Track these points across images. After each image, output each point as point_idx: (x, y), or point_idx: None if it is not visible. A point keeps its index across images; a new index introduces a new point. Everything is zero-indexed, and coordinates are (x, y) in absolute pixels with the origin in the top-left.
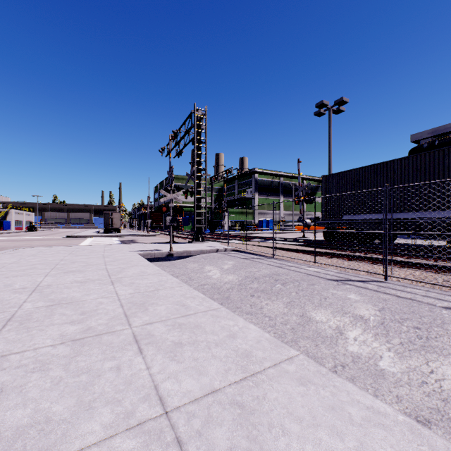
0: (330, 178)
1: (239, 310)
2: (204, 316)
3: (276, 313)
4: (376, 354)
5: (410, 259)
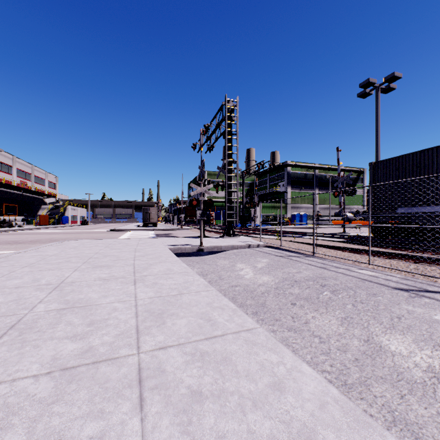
0: (379, 165)
1: (279, 323)
2: (234, 341)
3: (328, 332)
4: None
5: None
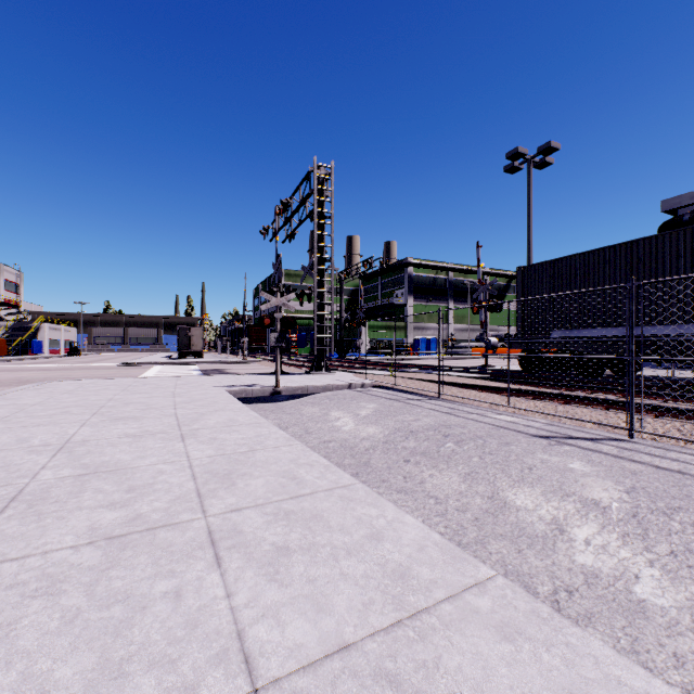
0: (530, 271)
1: (386, 485)
2: (327, 499)
3: (447, 491)
4: (628, 572)
5: (668, 403)
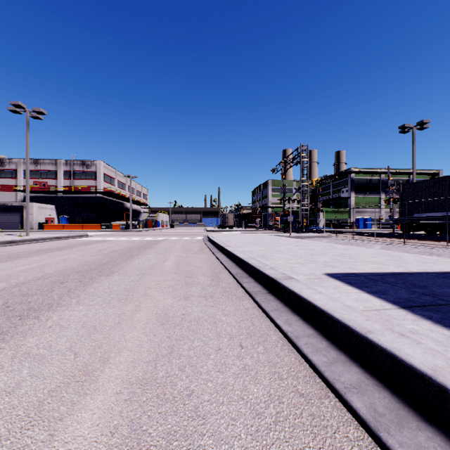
0: (404, 187)
1: None
2: (319, 243)
3: None
4: None
5: None
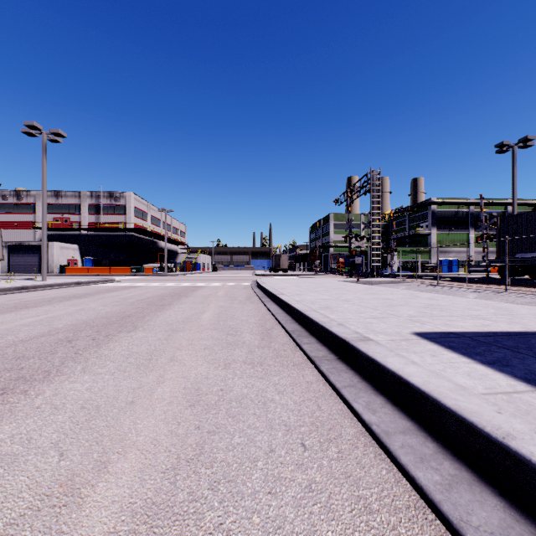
0: (503, 220)
1: None
2: (397, 290)
3: None
4: None
5: None
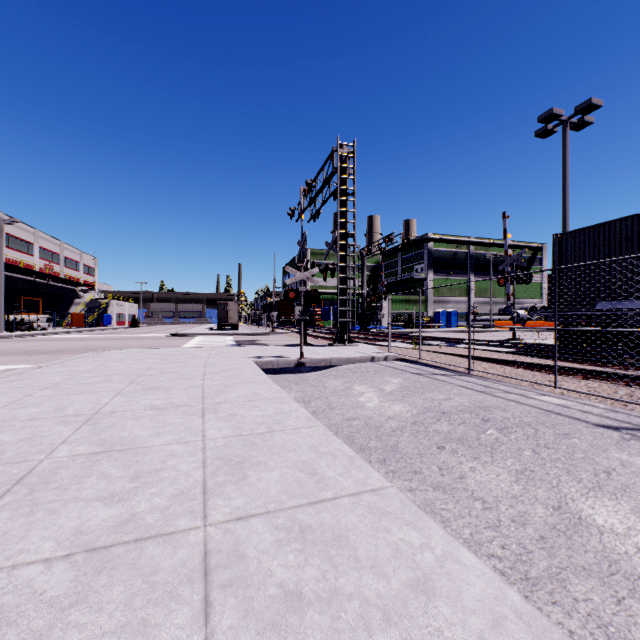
0: (569, 238)
1: (419, 478)
2: (352, 509)
3: (496, 492)
4: None
5: None
